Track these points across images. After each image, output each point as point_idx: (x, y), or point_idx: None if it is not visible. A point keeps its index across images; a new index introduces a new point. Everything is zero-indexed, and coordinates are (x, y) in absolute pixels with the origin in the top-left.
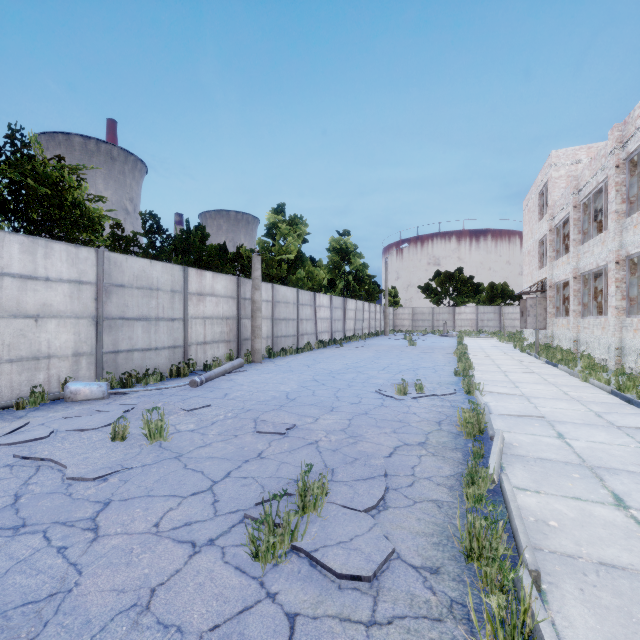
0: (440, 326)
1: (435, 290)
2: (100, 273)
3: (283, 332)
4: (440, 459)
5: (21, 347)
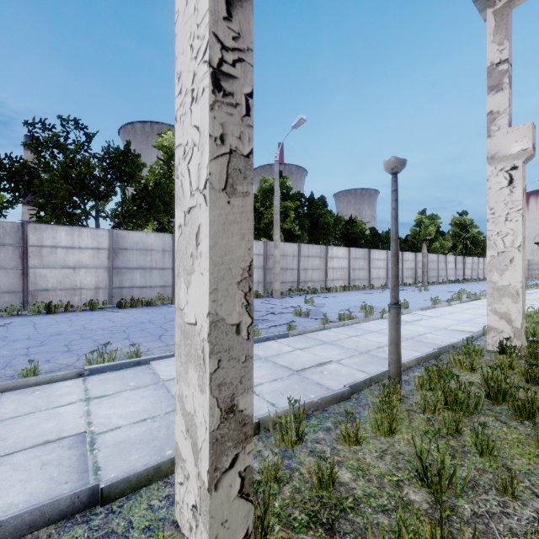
0: None
1: None
2: (387, 257)
3: (431, 275)
4: None
5: (377, 275)
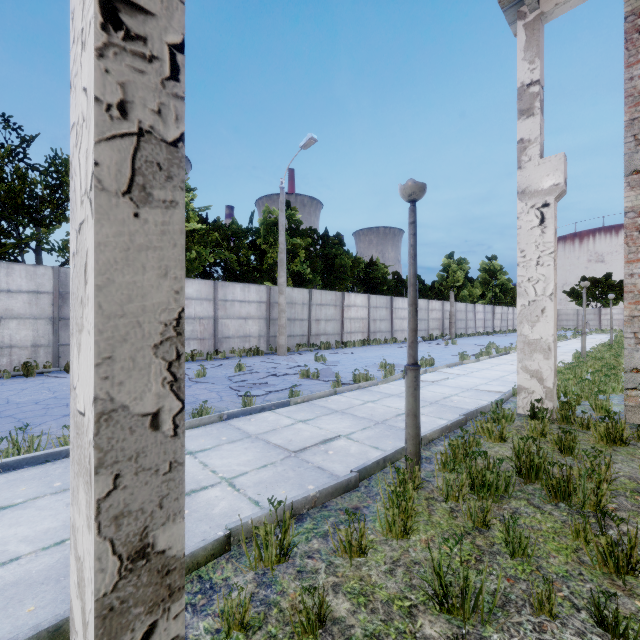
0: None
1: (581, 294)
2: None
3: (459, 326)
4: None
5: (401, 327)
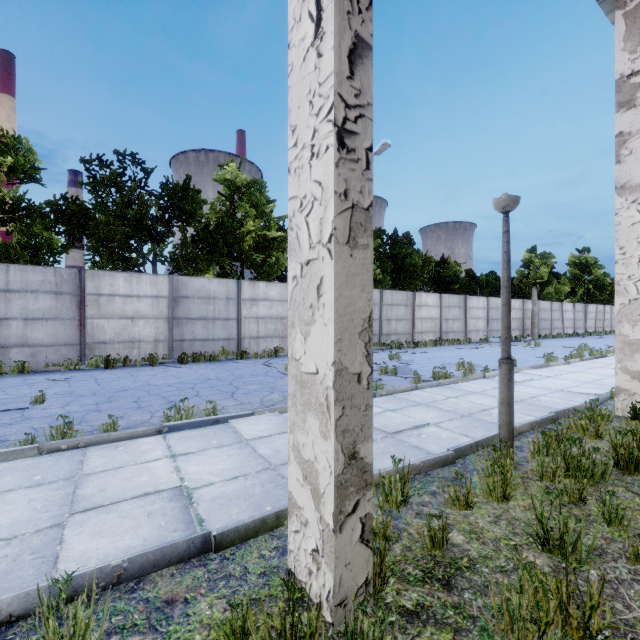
0: None
1: None
2: (488, 305)
3: (543, 326)
4: None
5: (475, 327)
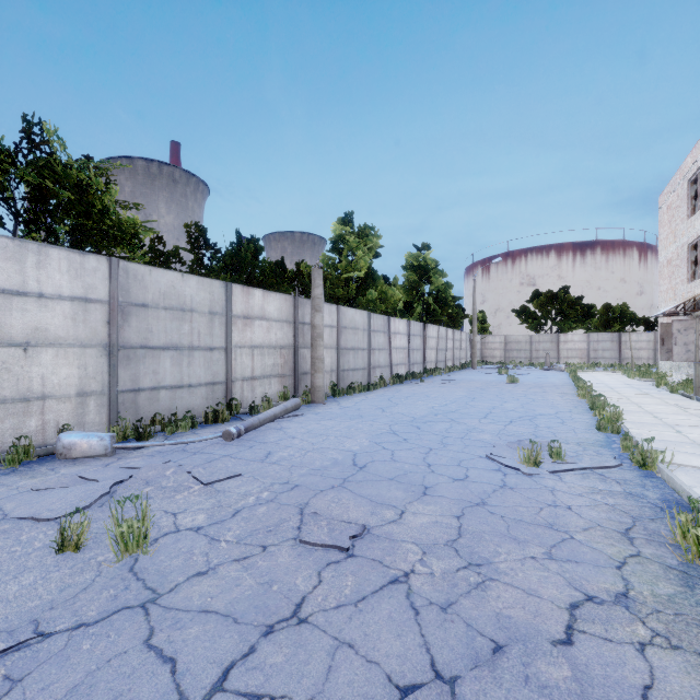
0: (540, 357)
1: (533, 314)
2: (114, 289)
3: (351, 364)
4: (697, 666)
5: (4, 385)
